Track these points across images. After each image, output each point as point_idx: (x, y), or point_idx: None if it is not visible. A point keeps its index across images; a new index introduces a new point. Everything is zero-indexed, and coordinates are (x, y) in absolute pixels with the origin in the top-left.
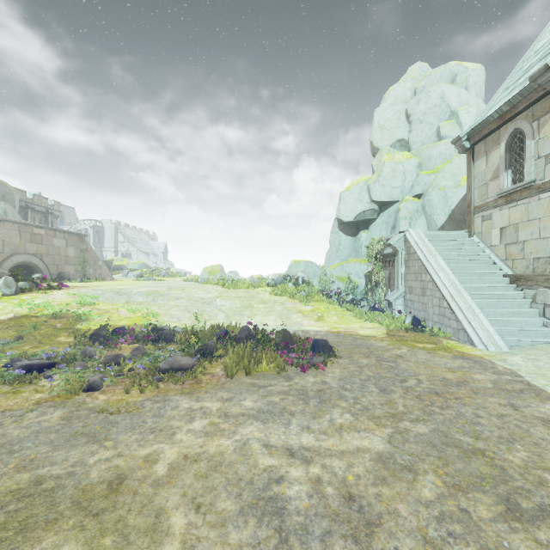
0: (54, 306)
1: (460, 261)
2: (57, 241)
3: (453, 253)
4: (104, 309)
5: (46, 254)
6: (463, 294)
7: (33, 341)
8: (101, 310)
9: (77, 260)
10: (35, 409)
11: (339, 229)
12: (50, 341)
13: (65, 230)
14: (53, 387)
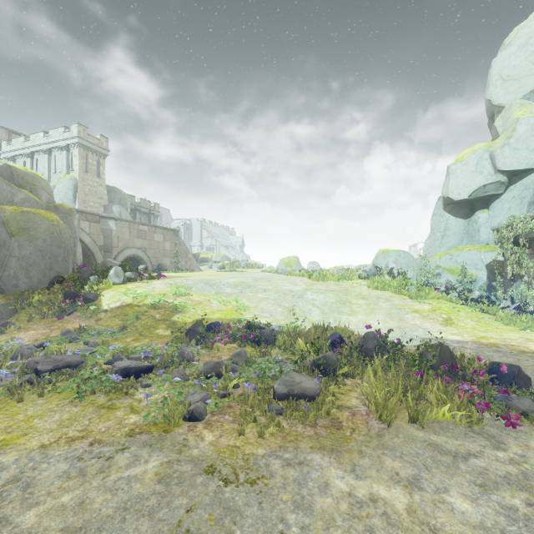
0: (153, 296)
1: None
2: (157, 236)
3: None
4: (197, 300)
5: (149, 248)
6: None
7: (135, 332)
8: (195, 301)
9: (172, 253)
10: (127, 447)
11: (446, 210)
12: (149, 333)
13: (163, 227)
14: (150, 404)
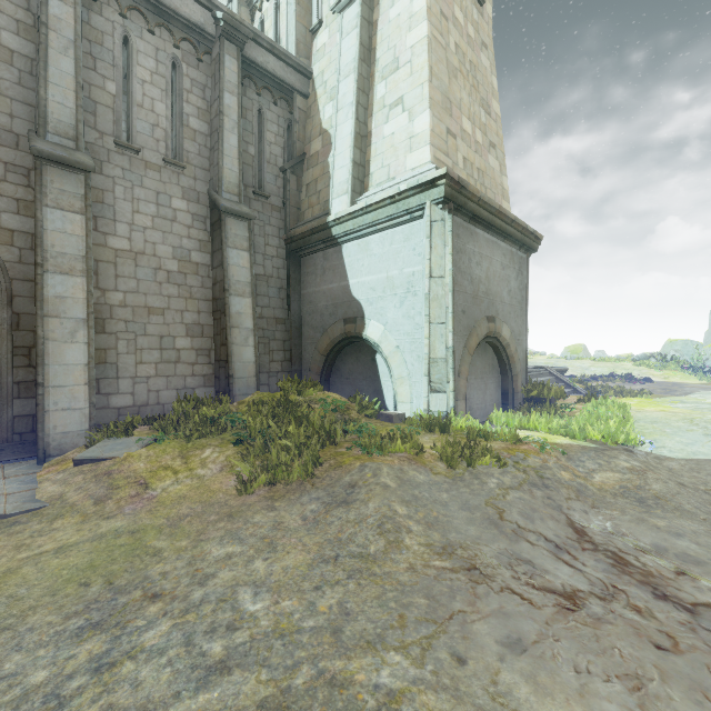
0: None
1: None
2: None
3: None
4: None
5: None
6: None
7: None
8: None
9: None
10: None
11: None
12: None
13: None
14: None
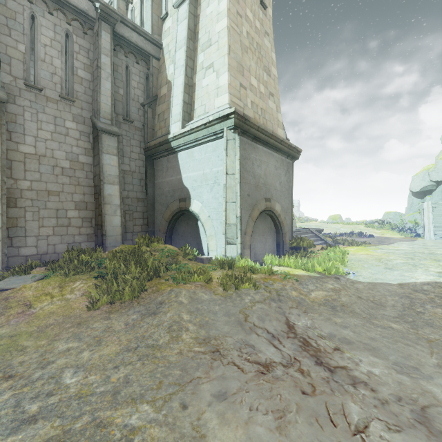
0: None
1: (441, 214)
2: None
3: (440, 211)
4: None
5: None
6: (430, 225)
7: None
8: None
9: None
10: None
11: (412, 195)
12: None
13: None
14: None
